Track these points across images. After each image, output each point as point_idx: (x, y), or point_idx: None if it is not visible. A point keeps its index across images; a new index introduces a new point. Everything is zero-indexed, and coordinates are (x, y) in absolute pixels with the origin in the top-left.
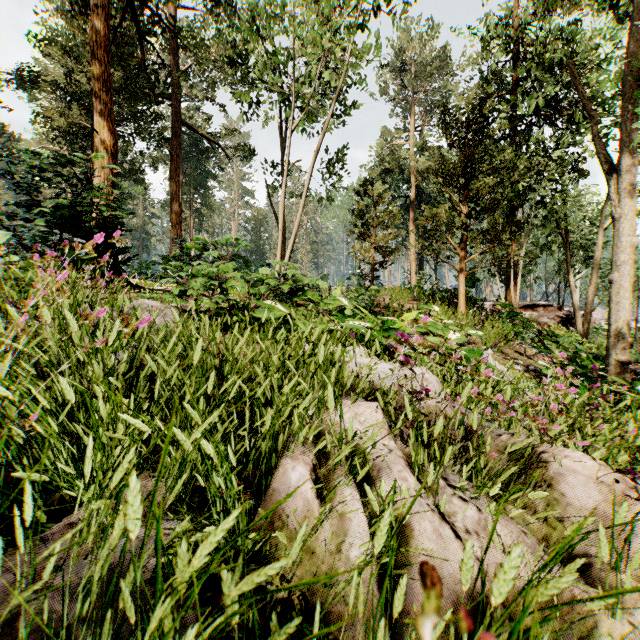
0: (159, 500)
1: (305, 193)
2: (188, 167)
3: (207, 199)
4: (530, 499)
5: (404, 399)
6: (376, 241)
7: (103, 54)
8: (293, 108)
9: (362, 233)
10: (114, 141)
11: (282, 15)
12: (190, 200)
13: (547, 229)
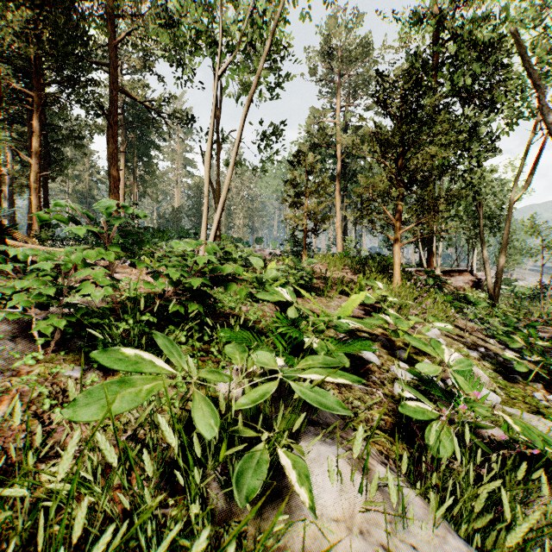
0: None
1: (235, 151)
2: (132, 137)
3: (150, 167)
4: None
5: None
6: (309, 209)
7: None
8: (220, 46)
9: (295, 201)
10: None
11: None
12: (134, 167)
13: (465, 201)
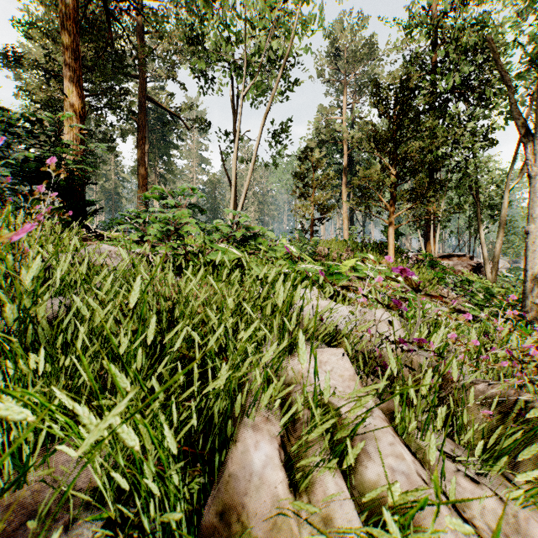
0: (82, 483)
1: (255, 152)
2: (153, 138)
3: (170, 165)
4: (534, 467)
5: (387, 349)
6: (315, 200)
7: (72, 25)
8: (245, 74)
9: (303, 193)
10: (82, 105)
11: (234, 4)
12: (155, 166)
13: (461, 190)
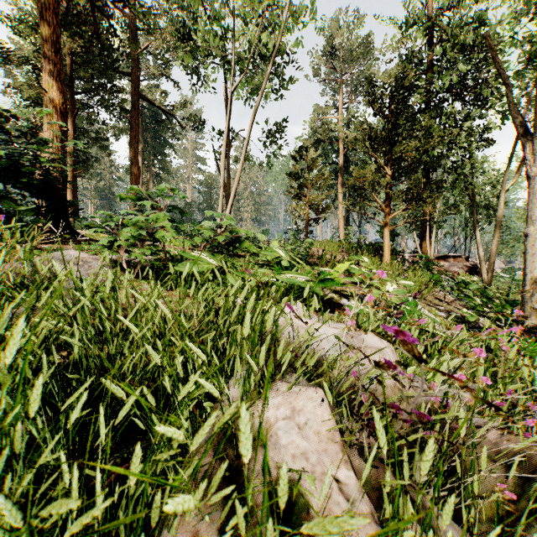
0: None
1: (244, 150)
2: (148, 137)
3: (165, 165)
4: None
5: (374, 417)
6: (310, 200)
7: (52, 17)
8: (233, 69)
9: (298, 193)
10: (63, 100)
11: (228, 1)
12: (150, 165)
13: (457, 190)
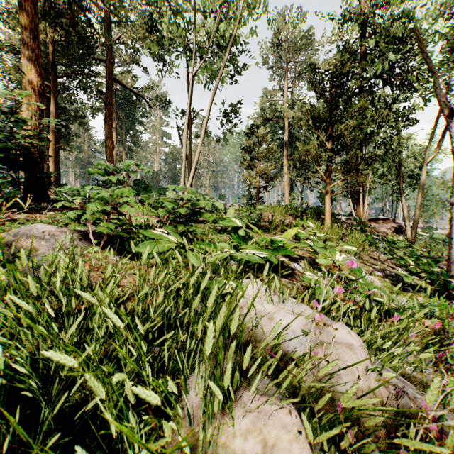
0: None
1: (204, 128)
2: (121, 115)
3: (135, 139)
4: None
5: None
6: (260, 170)
7: (31, 7)
8: (194, 55)
9: (250, 164)
10: (41, 82)
11: None
12: (123, 139)
13: (386, 163)
